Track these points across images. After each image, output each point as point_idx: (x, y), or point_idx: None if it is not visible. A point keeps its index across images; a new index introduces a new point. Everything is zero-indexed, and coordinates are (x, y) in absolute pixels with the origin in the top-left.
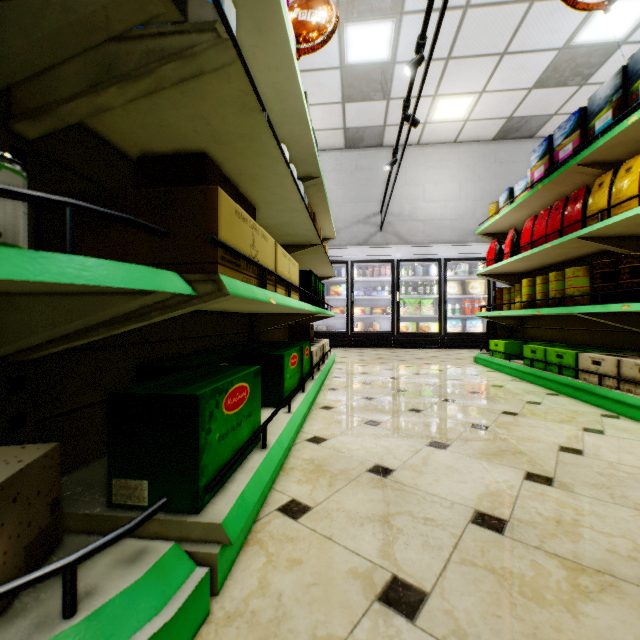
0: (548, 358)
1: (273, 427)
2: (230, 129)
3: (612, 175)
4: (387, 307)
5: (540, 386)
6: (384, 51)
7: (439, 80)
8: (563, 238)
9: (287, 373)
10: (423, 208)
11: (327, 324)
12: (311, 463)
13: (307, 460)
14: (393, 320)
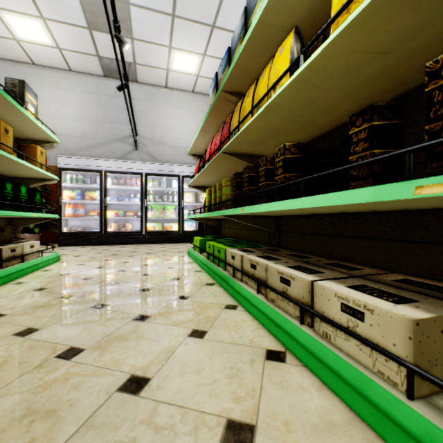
0: (215, 252)
1: None
2: None
3: (242, 101)
4: (139, 211)
5: (210, 275)
6: None
7: (171, 34)
8: (218, 153)
9: None
10: (170, 136)
11: (86, 225)
12: None
13: None
14: (142, 221)
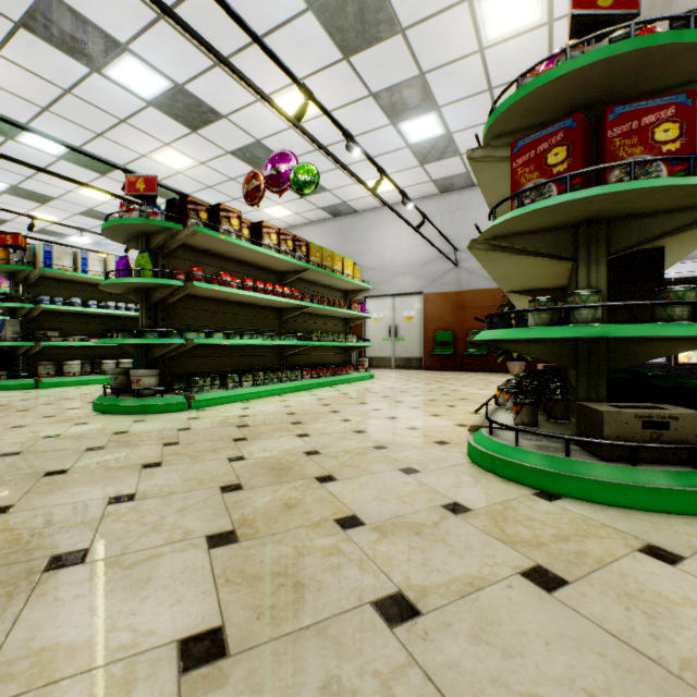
0: None
1: None
2: (692, 232)
3: None
4: None
5: None
6: None
7: None
8: None
9: None
10: None
11: None
12: None
13: None
14: None
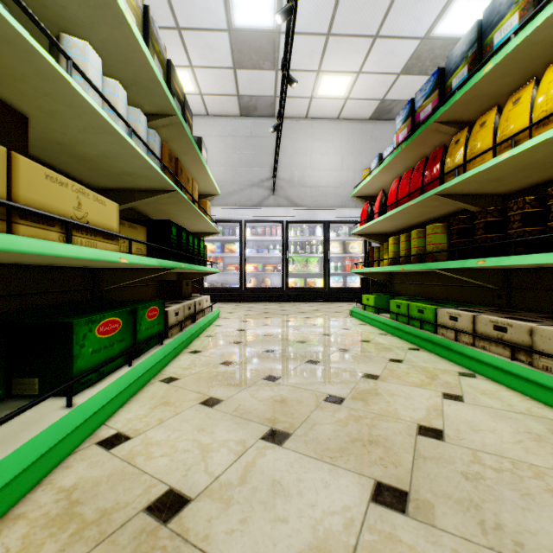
0: (411, 313)
1: (3, 445)
2: None
3: (467, 131)
4: (278, 264)
5: (404, 340)
6: (269, 18)
7: (321, 56)
8: (424, 195)
9: (85, 347)
10: (311, 176)
11: (223, 280)
12: (64, 498)
13: (63, 491)
14: (283, 276)
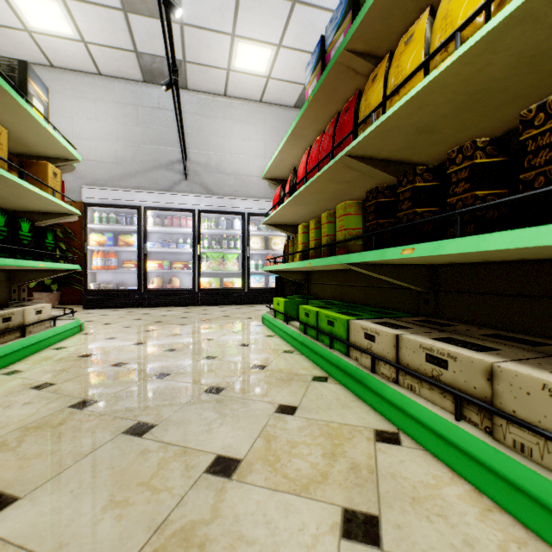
0: (320, 324)
1: None
2: None
3: (388, 59)
4: (189, 261)
5: (312, 361)
6: None
7: (235, 14)
8: (333, 160)
9: None
10: (231, 162)
11: (120, 280)
12: None
13: None
14: (194, 275)
